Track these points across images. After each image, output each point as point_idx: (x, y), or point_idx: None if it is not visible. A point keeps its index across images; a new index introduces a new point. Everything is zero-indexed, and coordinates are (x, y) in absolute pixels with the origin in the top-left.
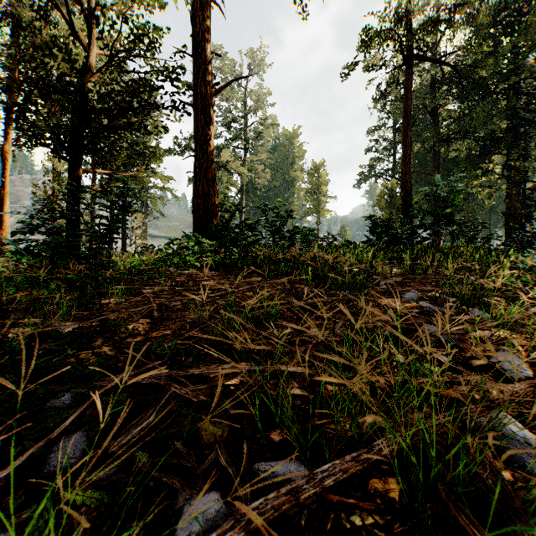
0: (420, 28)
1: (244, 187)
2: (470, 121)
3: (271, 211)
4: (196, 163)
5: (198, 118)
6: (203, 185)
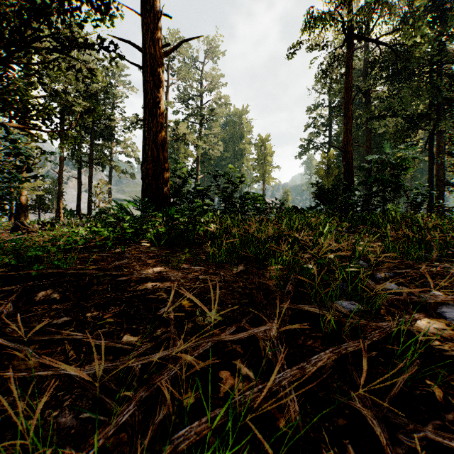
0: (363, 8)
1: (200, 157)
2: (399, 100)
3: (223, 177)
4: (145, 127)
5: (148, 80)
6: (152, 150)
